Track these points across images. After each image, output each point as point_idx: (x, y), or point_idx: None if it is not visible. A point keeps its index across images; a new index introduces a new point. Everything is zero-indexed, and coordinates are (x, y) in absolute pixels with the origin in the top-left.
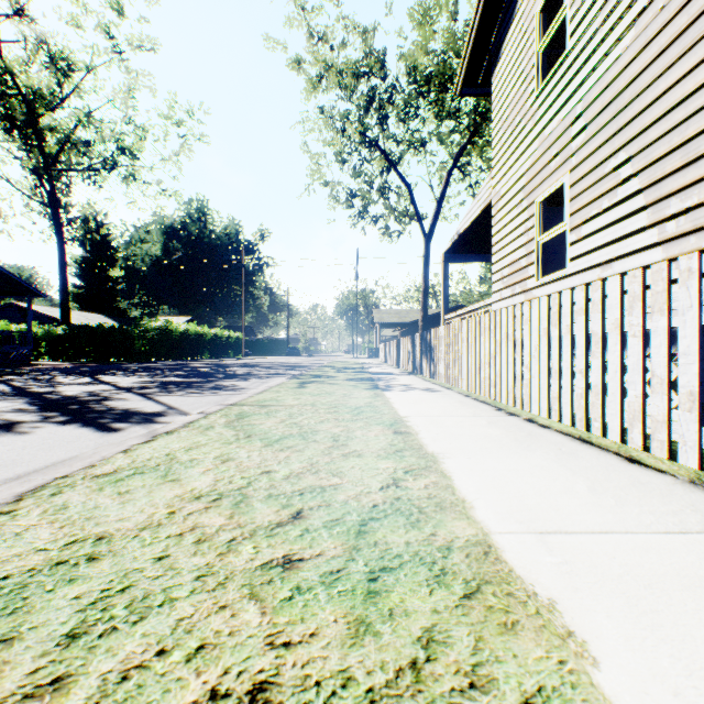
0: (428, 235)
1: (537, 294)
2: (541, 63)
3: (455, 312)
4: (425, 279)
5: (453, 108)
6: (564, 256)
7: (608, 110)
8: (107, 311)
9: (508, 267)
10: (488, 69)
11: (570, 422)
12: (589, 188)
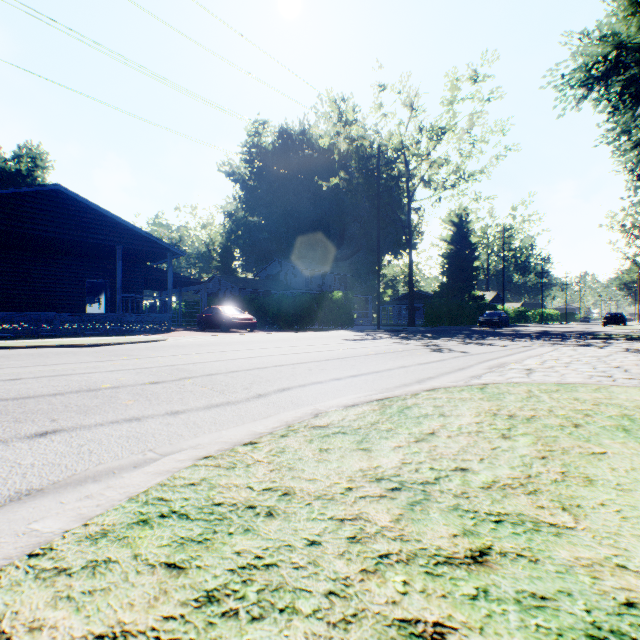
0: None
1: None
2: None
3: None
4: None
5: None
6: None
7: None
8: None
9: None
10: None
11: None
12: None
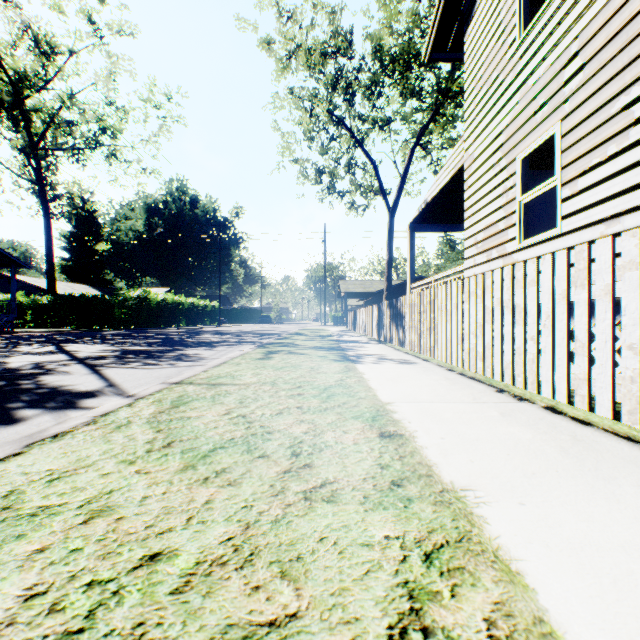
0: (392, 209)
1: (519, 258)
2: (523, 9)
3: (423, 281)
4: (389, 251)
5: (417, 87)
6: (539, 221)
7: (616, 41)
8: (93, 282)
9: (483, 232)
10: (459, 31)
11: (610, 414)
12: (588, 135)
